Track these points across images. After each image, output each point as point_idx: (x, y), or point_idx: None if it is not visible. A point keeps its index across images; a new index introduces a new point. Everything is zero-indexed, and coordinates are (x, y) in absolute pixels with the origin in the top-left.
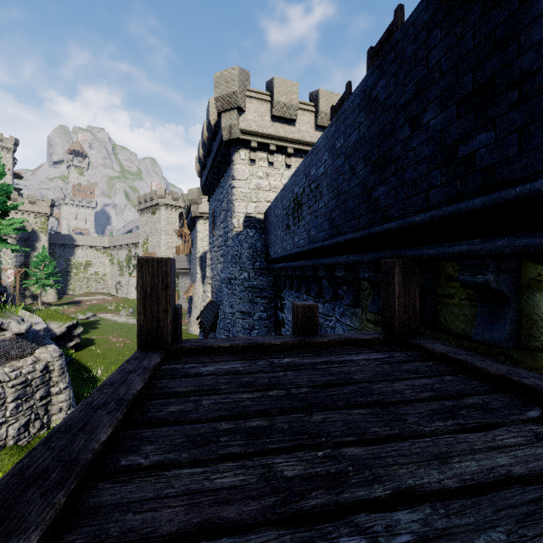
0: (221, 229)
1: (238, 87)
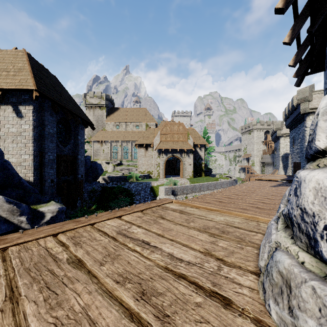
0: (298, 146)
1: (308, 94)
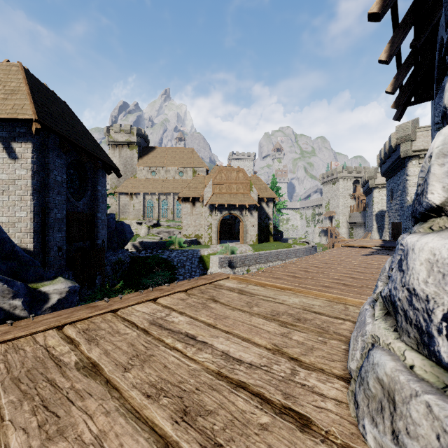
0: (398, 200)
1: (411, 131)
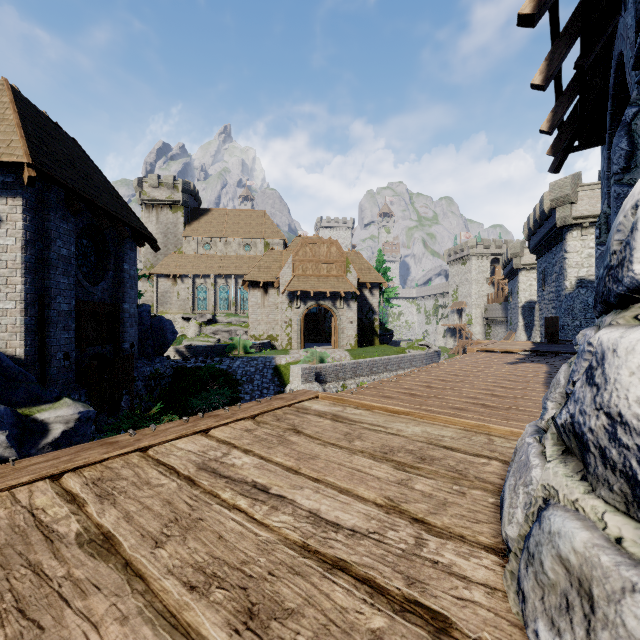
0: (553, 287)
1: (571, 190)
